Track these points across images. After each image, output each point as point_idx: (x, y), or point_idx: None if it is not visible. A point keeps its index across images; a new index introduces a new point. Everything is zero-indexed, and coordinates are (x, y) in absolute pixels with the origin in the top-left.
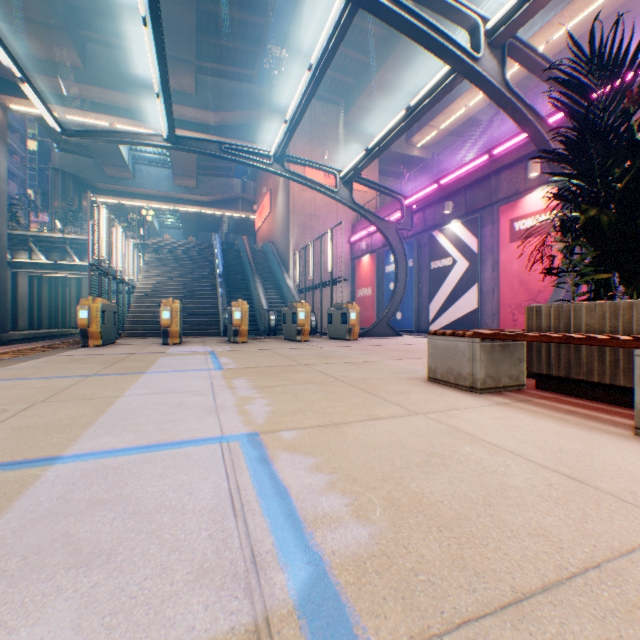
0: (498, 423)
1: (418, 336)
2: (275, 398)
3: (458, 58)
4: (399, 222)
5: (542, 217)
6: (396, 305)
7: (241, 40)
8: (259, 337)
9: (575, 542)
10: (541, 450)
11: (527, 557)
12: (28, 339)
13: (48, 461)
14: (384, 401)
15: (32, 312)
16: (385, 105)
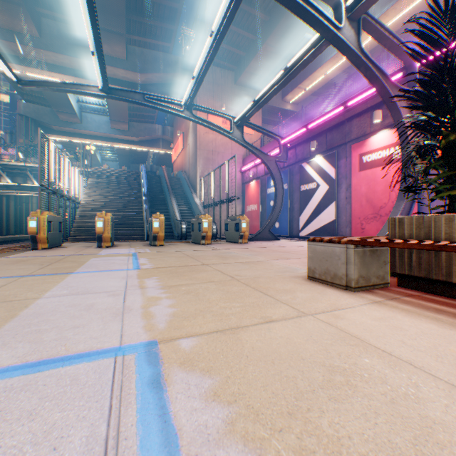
0: (383, 325)
1: (291, 240)
2: (179, 298)
3: (325, 27)
4: (277, 156)
5: (383, 152)
6: (275, 217)
7: (160, 20)
8: (173, 241)
9: None
10: (439, 361)
11: None
12: None
13: None
14: (275, 300)
15: (2, 222)
16: (267, 71)
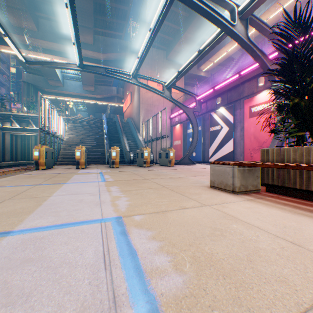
0: (249, 211)
1: (203, 164)
2: (131, 197)
3: (224, 25)
4: (194, 108)
5: (265, 105)
6: (193, 149)
7: (116, 18)
8: (125, 165)
9: (303, 286)
10: (274, 226)
11: (277, 297)
12: (10, 166)
13: (4, 234)
14: (188, 198)
15: (12, 152)
16: (187, 50)
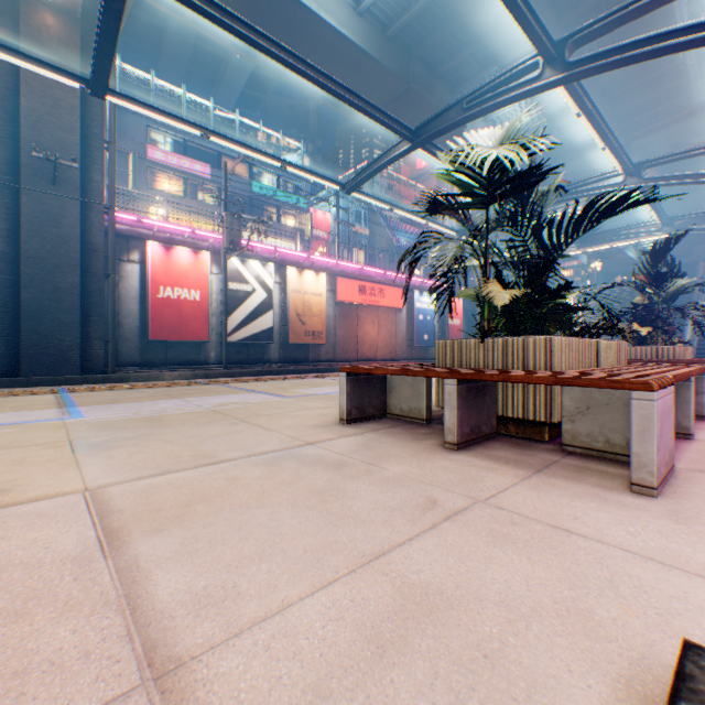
0: None
1: None
2: None
3: None
4: None
5: None
6: None
7: (663, 100)
8: None
9: None
10: None
11: None
12: None
13: None
14: None
15: None
16: None
